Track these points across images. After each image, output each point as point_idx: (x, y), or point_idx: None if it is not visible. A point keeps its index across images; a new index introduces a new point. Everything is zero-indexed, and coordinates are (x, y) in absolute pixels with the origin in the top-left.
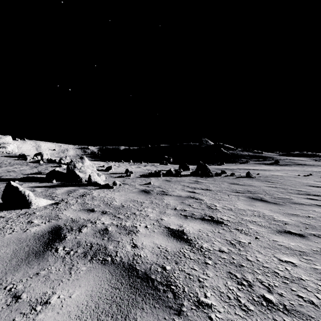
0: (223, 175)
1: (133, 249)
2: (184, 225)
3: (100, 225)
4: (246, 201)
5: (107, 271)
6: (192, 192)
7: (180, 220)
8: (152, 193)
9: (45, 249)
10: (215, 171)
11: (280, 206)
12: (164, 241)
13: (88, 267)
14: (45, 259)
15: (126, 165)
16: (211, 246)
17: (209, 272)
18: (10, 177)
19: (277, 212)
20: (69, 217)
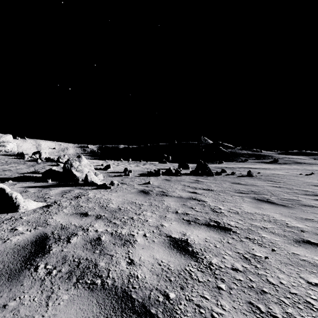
0: (224, 174)
1: (129, 267)
2: (188, 233)
3: (92, 234)
4: (252, 203)
5: (94, 301)
6: (194, 193)
7: (182, 226)
8: (151, 194)
9: (23, 266)
10: (215, 170)
11: (290, 209)
12: (165, 255)
13: (71, 295)
14: (20, 282)
15: (125, 163)
16: (222, 261)
17: (225, 302)
18: (5, 176)
19: (289, 217)
20: (59, 223)
